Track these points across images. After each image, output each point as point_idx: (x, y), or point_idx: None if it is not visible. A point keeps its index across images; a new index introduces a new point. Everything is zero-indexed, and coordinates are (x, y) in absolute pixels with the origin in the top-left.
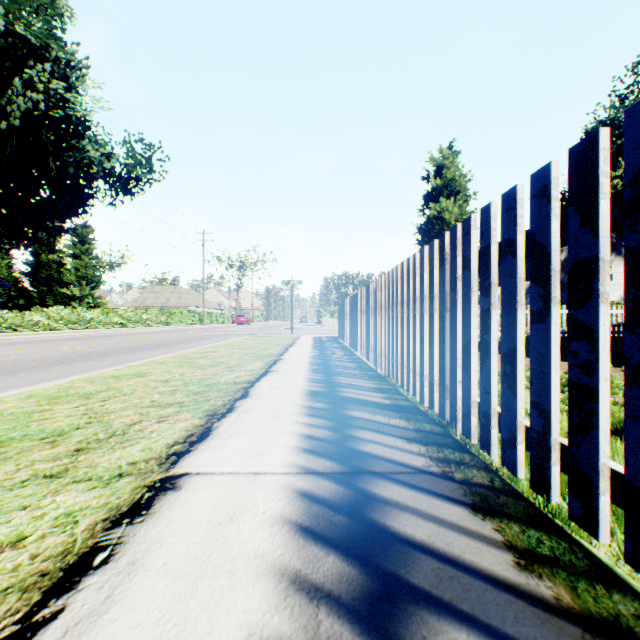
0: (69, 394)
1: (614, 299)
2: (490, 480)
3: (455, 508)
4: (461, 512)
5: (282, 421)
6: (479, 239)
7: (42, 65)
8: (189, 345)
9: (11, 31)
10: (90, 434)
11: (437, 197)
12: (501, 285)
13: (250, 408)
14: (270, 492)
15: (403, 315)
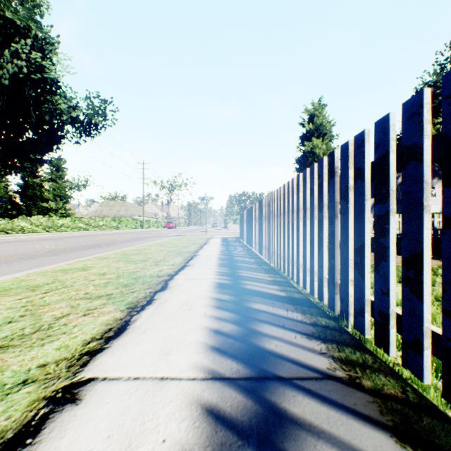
0: (20, 286)
1: (437, 210)
2: (402, 391)
3: (377, 435)
4: (386, 442)
5: (193, 314)
6: (374, 150)
7: (25, 41)
8: (130, 244)
9: (2, 16)
10: (18, 329)
11: (310, 137)
12: (402, 191)
13: (167, 300)
14: (173, 408)
15: (293, 221)
